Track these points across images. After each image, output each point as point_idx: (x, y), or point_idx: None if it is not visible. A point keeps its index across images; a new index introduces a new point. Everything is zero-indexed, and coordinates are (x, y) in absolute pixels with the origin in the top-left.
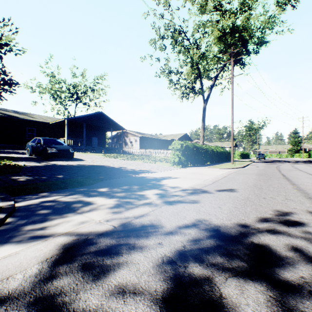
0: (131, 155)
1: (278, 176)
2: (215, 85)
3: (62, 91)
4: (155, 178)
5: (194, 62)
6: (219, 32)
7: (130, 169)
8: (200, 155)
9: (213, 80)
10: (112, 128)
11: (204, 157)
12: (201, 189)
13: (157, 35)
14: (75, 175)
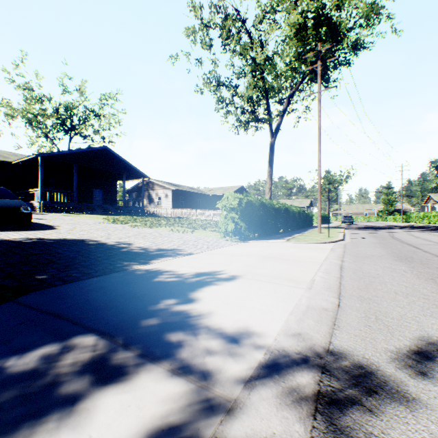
0: (156, 218)
1: None
2: (287, 111)
3: (45, 115)
4: (180, 281)
5: (258, 66)
6: (299, 17)
7: (136, 249)
8: (269, 218)
9: (286, 102)
10: (125, 175)
11: (276, 221)
12: (342, 357)
13: (198, 18)
14: None
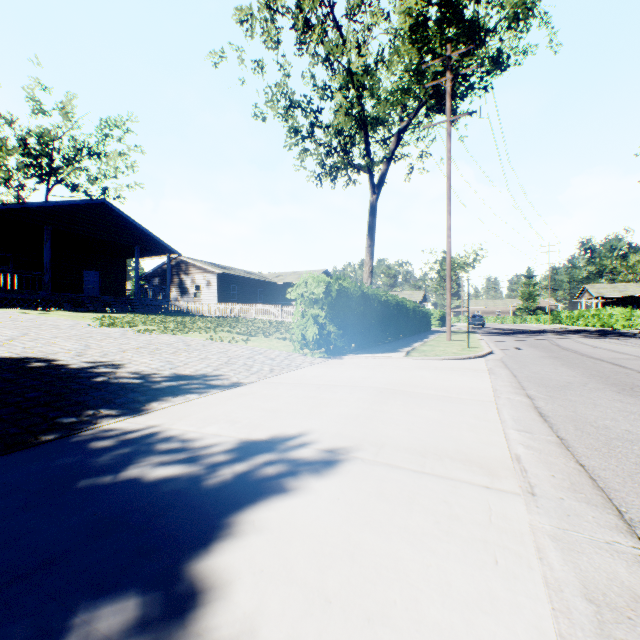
0: (188, 317)
1: None
2: (395, 156)
3: (3, 148)
4: (189, 479)
5: (354, 77)
6: None
7: (128, 377)
8: (374, 317)
9: (394, 141)
10: (138, 248)
11: (383, 323)
12: None
13: None
14: None
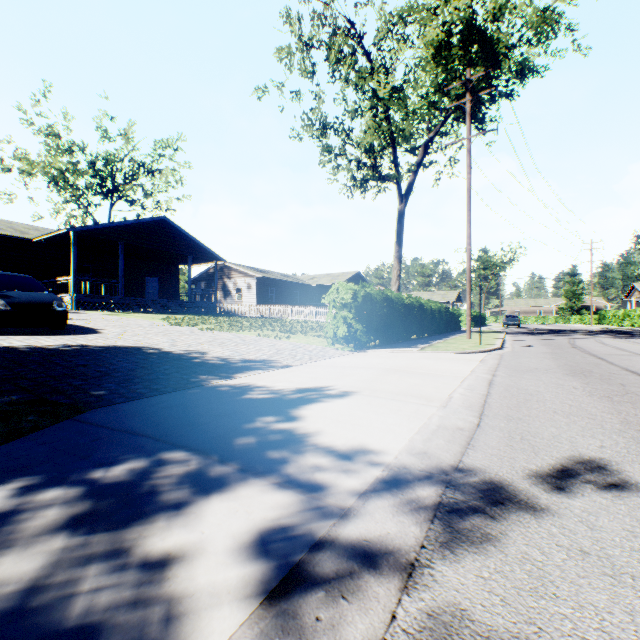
0: (235, 318)
1: (631, 378)
2: (423, 164)
3: (76, 171)
4: (277, 397)
5: (381, 102)
6: (439, 32)
7: (214, 359)
8: (396, 318)
9: (421, 152)
10: (191, 257)
11: (406, 323)
12: (471, 474)
13: (295, 35)
14: (2, 387)
